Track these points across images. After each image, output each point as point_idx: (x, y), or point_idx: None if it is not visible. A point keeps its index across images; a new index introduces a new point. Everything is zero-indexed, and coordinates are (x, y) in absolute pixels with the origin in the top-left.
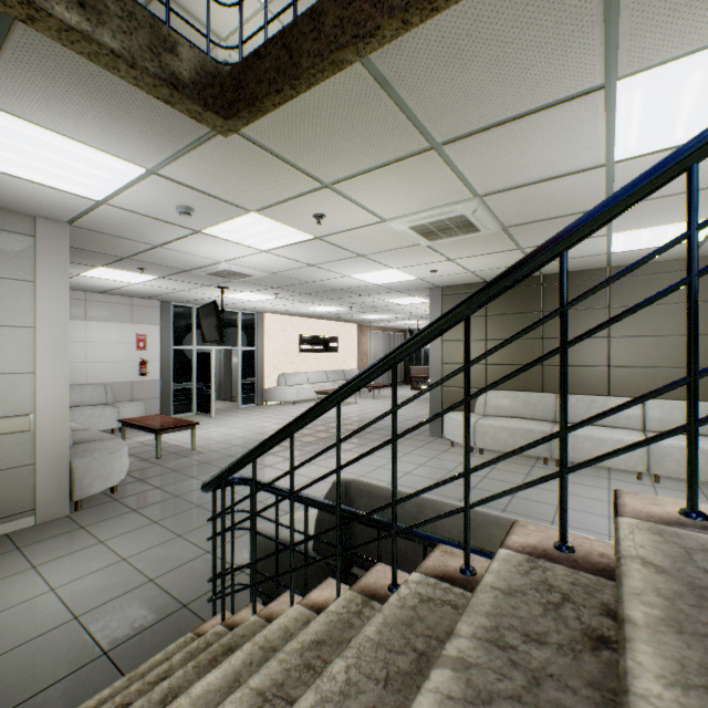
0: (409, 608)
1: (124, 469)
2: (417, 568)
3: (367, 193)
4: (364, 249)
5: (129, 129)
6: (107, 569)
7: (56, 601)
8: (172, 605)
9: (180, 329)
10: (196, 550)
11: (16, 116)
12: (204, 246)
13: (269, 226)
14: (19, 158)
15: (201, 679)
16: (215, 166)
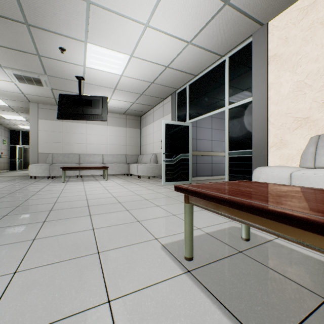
0: None
1: (34, 172)
2: None
3: None
4: None
5: None
6: None
7: None
8: None
9: (181, 110)
10: None
11: None
12: (1, 87)
13: None
14: None
15: None
16: None
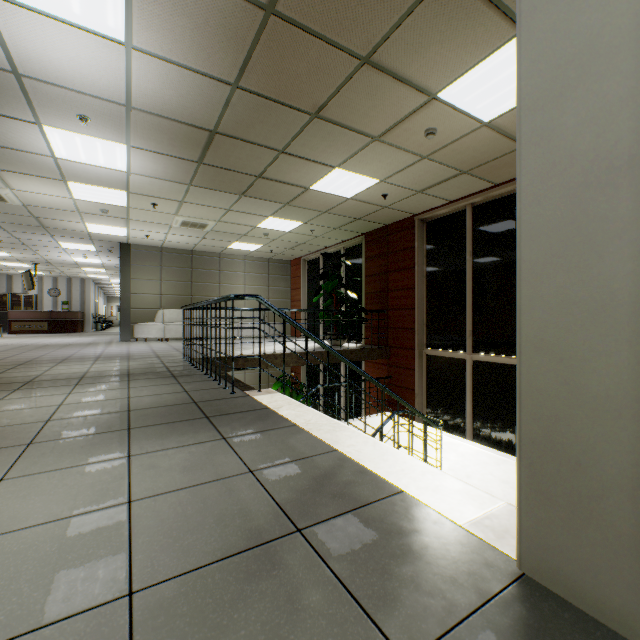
0: None
1: None
2: None
3: None
4: None
5: None
6: None
7: None
8: None
9: None
10: None
11: None
12: None
13: None
14: None
15: None
16: None
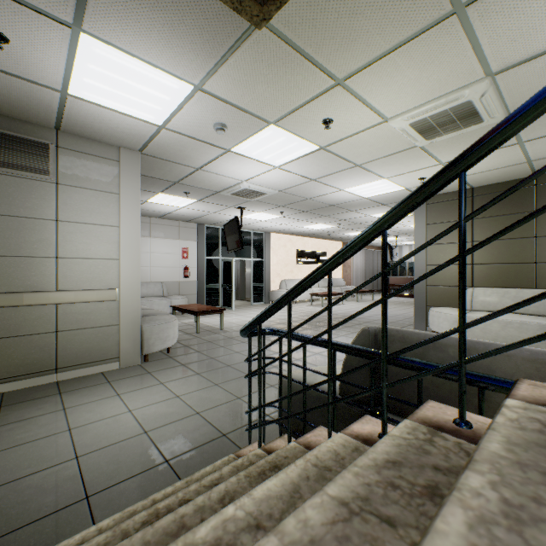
0: (535, 432)
1: (175, 336)
2: (509, 395)
3: (376, 86)
4: (361, 157)
5: (184, 41)
6: (166, 401)
7: (132, 419)
8: (214, 433)
9: (211, 244)
10: (229, 395)
11: (106, 43)
12: (231, 165)
13: (283, 138)
14: (108, 88)
15: (260, 484)
16: (246, 73)
